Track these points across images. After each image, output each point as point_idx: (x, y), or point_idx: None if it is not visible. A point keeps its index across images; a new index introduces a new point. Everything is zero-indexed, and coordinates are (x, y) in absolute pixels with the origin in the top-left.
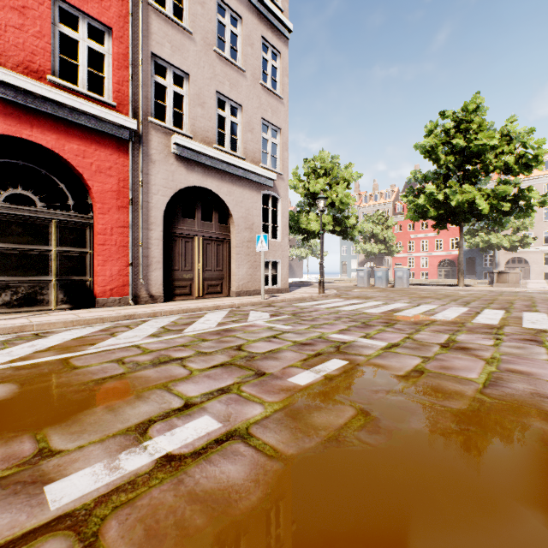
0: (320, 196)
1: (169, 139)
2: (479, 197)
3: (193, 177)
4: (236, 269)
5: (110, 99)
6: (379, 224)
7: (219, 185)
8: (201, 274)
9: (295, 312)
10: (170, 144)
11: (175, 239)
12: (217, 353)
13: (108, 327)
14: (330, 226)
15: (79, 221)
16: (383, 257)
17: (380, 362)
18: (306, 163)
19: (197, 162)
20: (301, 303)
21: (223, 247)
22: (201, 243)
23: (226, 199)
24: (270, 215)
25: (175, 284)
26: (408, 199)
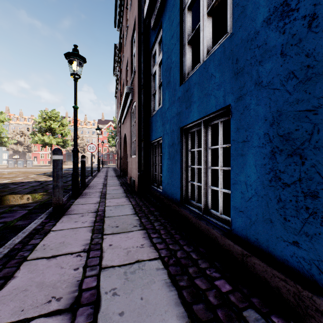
0: None
1: None
2: (54, 141)
3: None
4: None
5: None
6: (23, 136)
7: None
8: None
9: None
10: None
11: None
12: None
13: None
14: None
15: None
16: (26, 153)
17: (13, 172)
18: None
19: None
20: None
21: None
22: None
23: None
24: None
25: None
26: (32, 136)
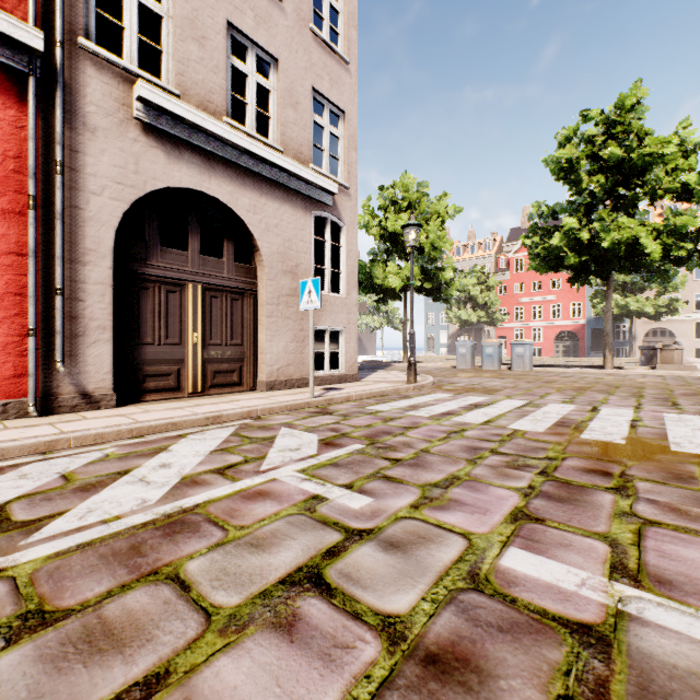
0: (410, 222)
1: (129, 90)
2: (647, 234)
3: (180, 171)
4: (267, 342)
5: None
6: (478, 284)
7: (234, 192)
8: (200, 351)
9: (374, 430)
10: (131, 101)
11: (146, 285)
12: None
13: None
14: (418, 281)
15: None
16: (482, 327)
17: None
18: (383, 193)
19: (189, 144)
20: (382, 404)
21: (242, 303)
22: (200, 295)
23: (248, 218)
24: (327, 253)
25: (144, 371)
26: (532, 241)
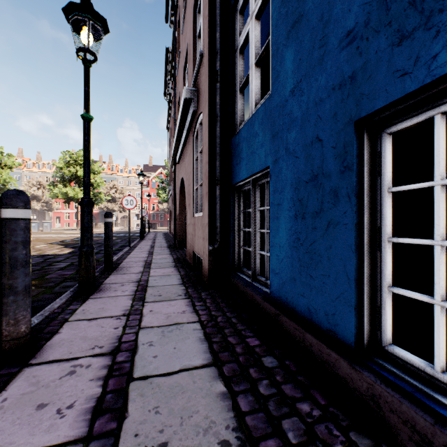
0: None
1: None
2: (81, 194)
3: None
4: None
5: None
6: (41, 188)
7: None
8: None
9: None
10: None
11: None
12: None
13: None
14: None
15: None
16: (45, 211)
17: None
18: None
19: None
20: None
21: None
22: None
23: None
24: None
25: None
26: (50, 188)
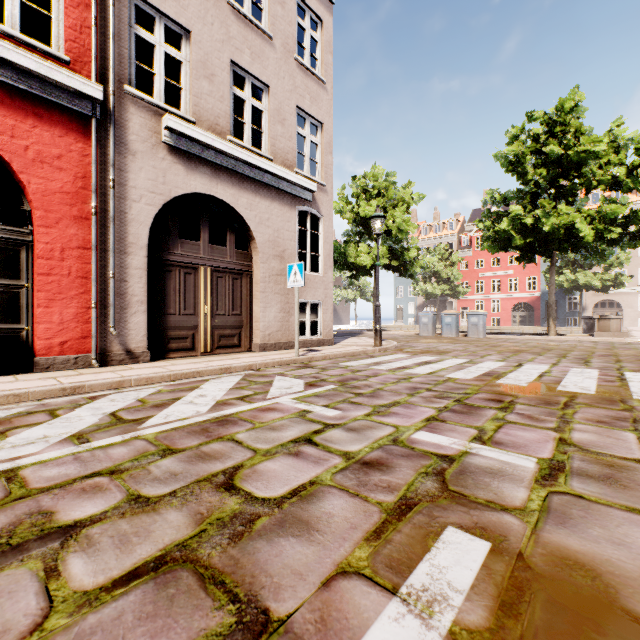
0: (376, 214)
1: (159, 121)
2: (581, 220)
3: (195, 180)
4: (261, 313)
5: (61, 52)
6: (442, 260)
7: (235, 194)
8: (209, 320)
9: (344, 377)
10: (160, 129)
11: (170, 269)
12: (173, 501)
13: (15, 414)
14: (386, 260)
15: (6, 237)
16: (446, 299)
17: (572, 545)
18: (355, 182)
19: (202, 159)
20: (352, 361)
21: (241, 281)
22: (209, 276)
23: (246, 214)
24: (308, 239)
25: (169, 335)
26: (485, 225)
